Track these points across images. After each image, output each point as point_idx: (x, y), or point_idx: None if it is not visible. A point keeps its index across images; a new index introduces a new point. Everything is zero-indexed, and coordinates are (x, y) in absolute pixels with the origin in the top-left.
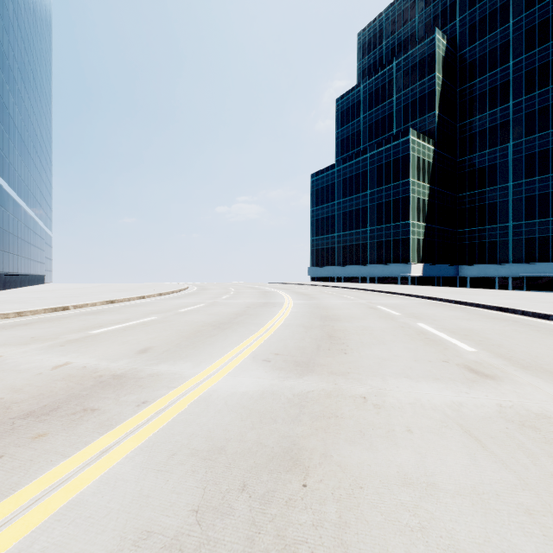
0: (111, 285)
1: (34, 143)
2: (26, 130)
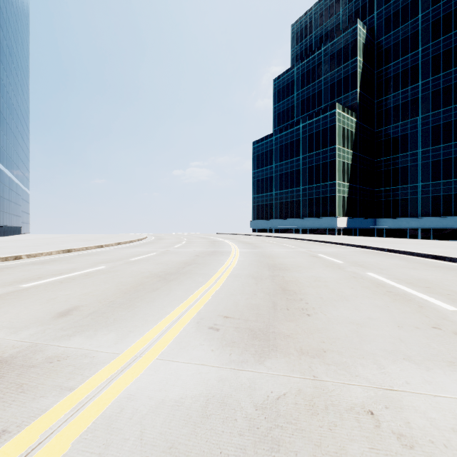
0: (78, 235)
1: (10, 110)
2: (1, 98)
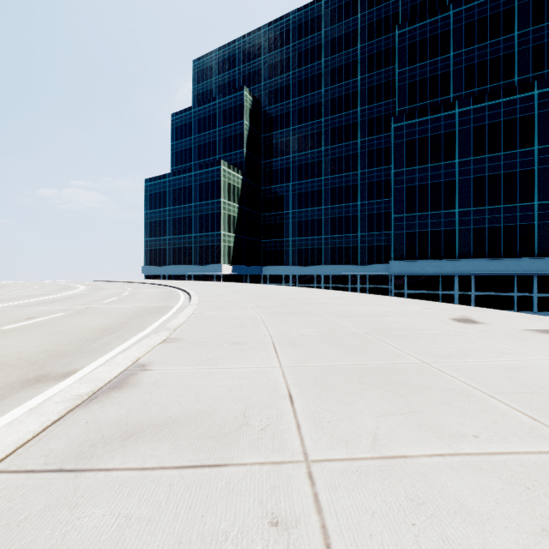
0: None
1: None
2: None
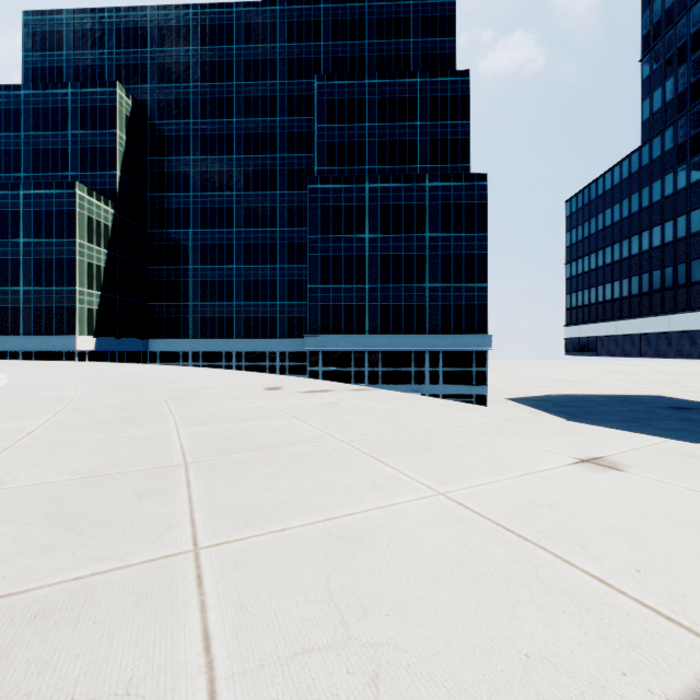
0: None
1: None
2: None
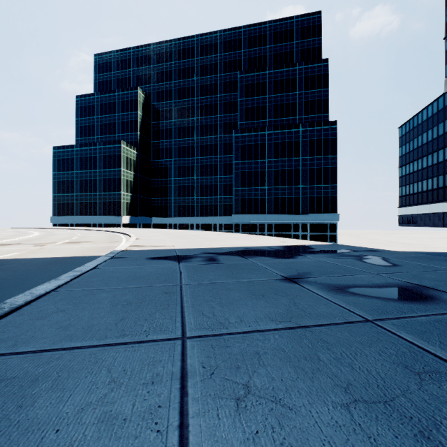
0: None
1: None
2: None
